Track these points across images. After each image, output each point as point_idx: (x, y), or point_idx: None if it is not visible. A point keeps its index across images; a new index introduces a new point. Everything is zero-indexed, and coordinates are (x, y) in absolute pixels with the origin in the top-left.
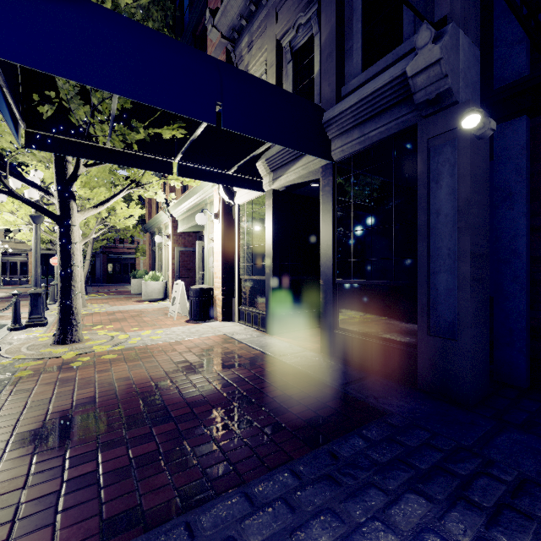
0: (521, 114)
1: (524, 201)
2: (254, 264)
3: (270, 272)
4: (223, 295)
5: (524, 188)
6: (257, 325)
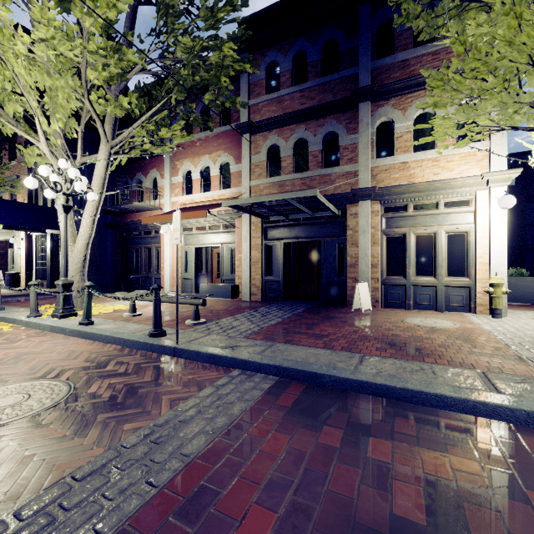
0: (111, 229)
1: (111, 249)
2: (43, 261)
3: (49, 265)
4: (27, 276)
5: (111, 246)
6: (44, 287)
